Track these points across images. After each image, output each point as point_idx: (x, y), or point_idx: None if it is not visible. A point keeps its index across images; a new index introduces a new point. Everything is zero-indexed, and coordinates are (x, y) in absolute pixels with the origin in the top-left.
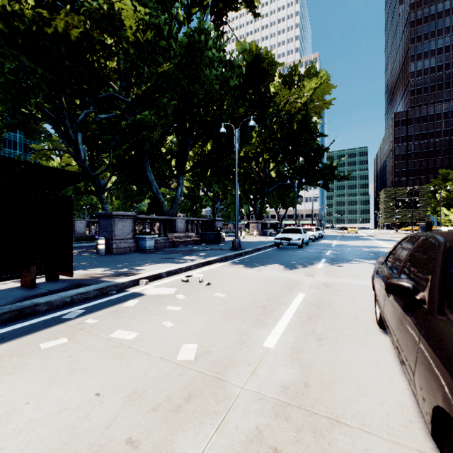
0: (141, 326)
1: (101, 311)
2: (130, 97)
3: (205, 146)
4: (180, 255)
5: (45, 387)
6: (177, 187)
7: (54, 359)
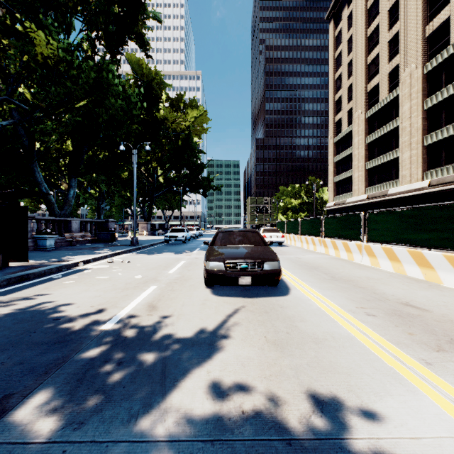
0: (107, 275)
1: (74, 275)
2: (17, 96)
3: (101, 154)
4: (88, 250)
5: (89, 287)
6: (69, 189)
7: (79, 284)
